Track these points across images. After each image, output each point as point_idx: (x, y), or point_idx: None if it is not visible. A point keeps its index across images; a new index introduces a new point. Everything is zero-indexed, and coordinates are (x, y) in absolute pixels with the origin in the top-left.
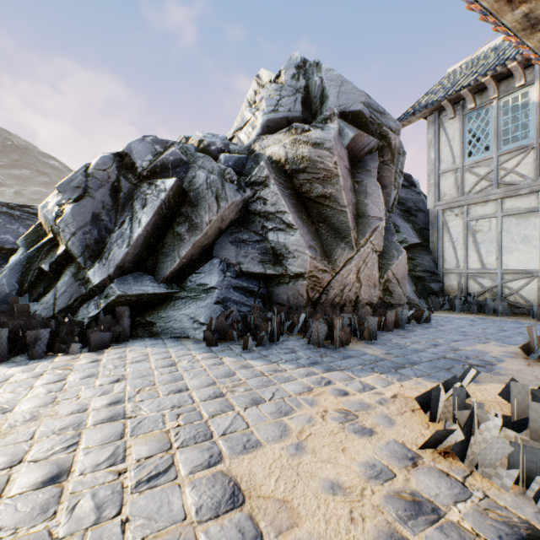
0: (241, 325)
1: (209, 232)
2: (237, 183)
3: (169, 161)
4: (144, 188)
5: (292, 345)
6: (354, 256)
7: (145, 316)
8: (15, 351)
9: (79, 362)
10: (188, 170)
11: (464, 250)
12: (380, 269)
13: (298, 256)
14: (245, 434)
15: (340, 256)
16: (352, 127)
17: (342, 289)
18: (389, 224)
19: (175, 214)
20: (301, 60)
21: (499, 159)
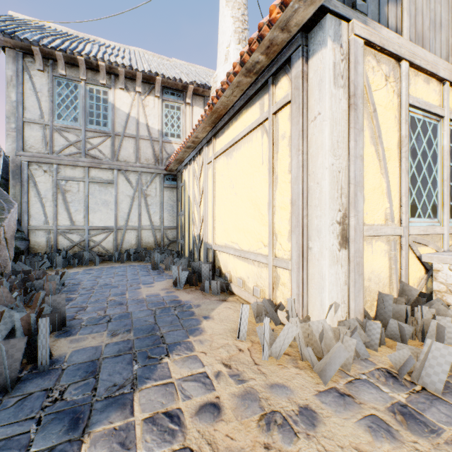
0: None
1: None
2: None
3: None
4: None
5: None
6: None
7: None
8: None
9: None
10: None
11: (55, 207)
12: None
13: None
14: None
15: None
16: None
17: None
18: None
19: None
20: None
21: (87, 133)
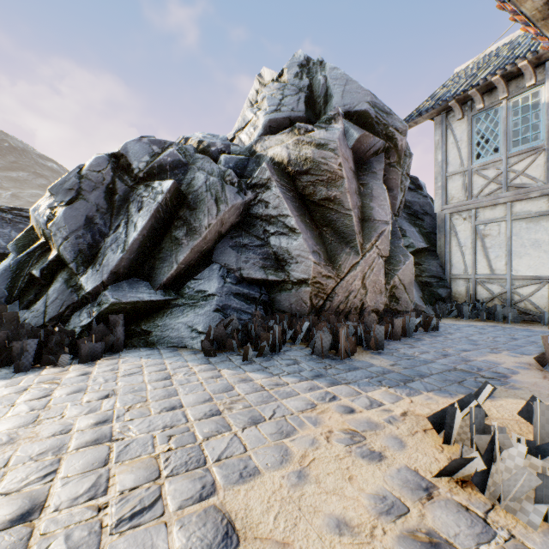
0: (241, 334)
1: (208, 236)
2: (238, 185)
3: (166, 162)
4: (141, 190)
5: (295, 355)
6: (360, 261)
7: (141, 325)
8: None
9: (68, 375)
10: (187, 171)
11: (472, 255)
12: (386, 275)
13: (301, 261)
14: (242, 460)
15: (345, 262)
16: (357, 128)
17: (347, 296)
18: (395, 228)
19: (172, 218)
20: (304, 58)
21: (509, 161)
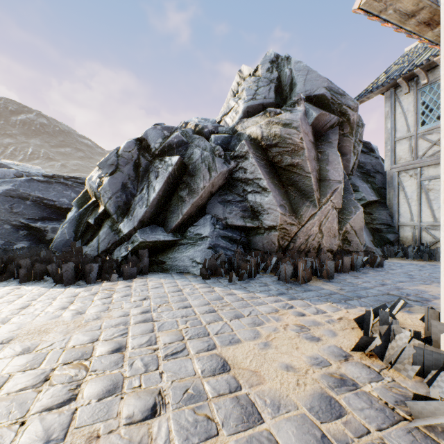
0: (227, 265)
1: (203, 195)
2: (224, 157)
3: (173, 142)
4: (157, 163)
5: (265, 281)
6: (317, 212)
7: (158, 257)
8: (78, 278)
9: (118, 286)
10: (187, 148)
11: (418, 206)
12: (339, 223)
13: (271, 212)
14: (231, 335)
15: (305, 213)
16: (315, 109)
17: (306, 239)
18: (348, 185)
19: (178, 182)
20: (274, 56)
21: None
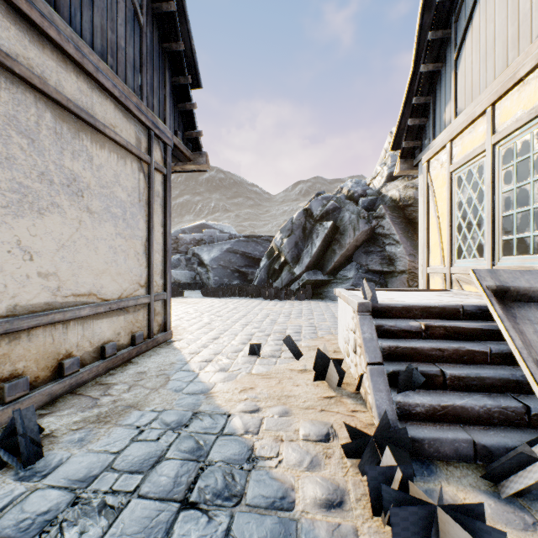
0: None
1: (349, 248)
2: (367, 218)
3: (329, 209)
4: (317, 227)
5: None
6: None
7: (318, 290)
8: (275, 297)
9: (295, 302)
10: (340, 212)
11: None
12: None
13: (402, 260)
14: None
15: None
16: None
17: None
18: None
19: (332, 239)
20: None
21: None
